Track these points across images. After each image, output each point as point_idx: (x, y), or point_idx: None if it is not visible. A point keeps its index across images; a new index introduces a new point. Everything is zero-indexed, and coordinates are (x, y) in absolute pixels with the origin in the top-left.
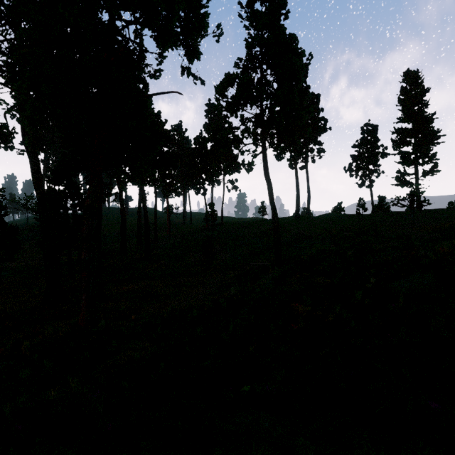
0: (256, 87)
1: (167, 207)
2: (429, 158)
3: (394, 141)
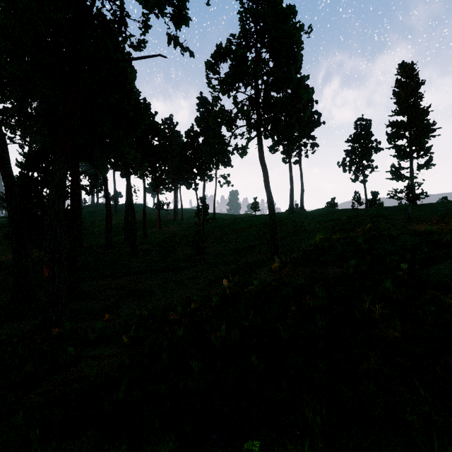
0: (251, 62)
1: (157, 202)
2: (424, 151)
3: (389, 134)
